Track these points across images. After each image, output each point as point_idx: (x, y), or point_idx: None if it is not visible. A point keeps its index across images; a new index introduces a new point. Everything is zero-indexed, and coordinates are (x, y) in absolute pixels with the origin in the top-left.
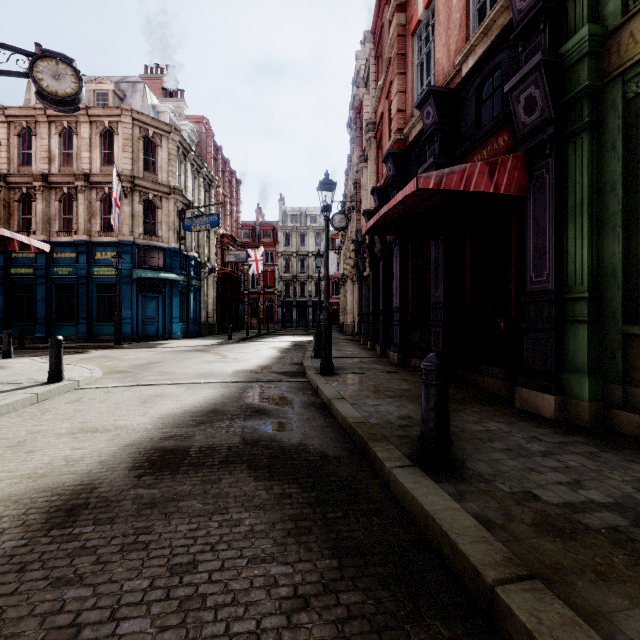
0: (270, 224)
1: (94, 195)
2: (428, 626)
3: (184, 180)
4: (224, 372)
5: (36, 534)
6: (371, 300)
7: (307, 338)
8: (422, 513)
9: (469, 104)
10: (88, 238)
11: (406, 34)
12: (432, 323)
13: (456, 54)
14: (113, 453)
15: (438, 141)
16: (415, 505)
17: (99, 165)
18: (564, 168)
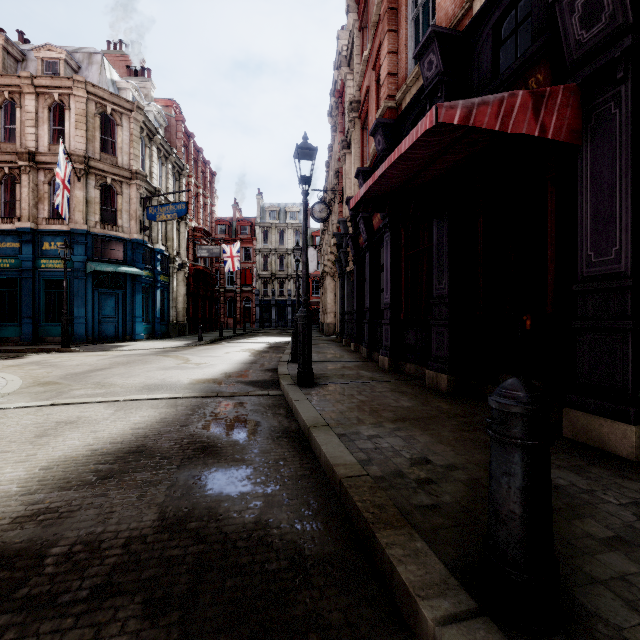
0: (247, 220)
1: (41, 177)
2: None
3: (149, 165)
4: (178, 383)
5: None
6: (355, 297)
7: (285, 339)
8: None
9: (483, 47)
10: (33, 226)
11: None
12: (434, 322)
13: None
14: None
15: (443, 96)
16: None
17: (47, 143)
18: None
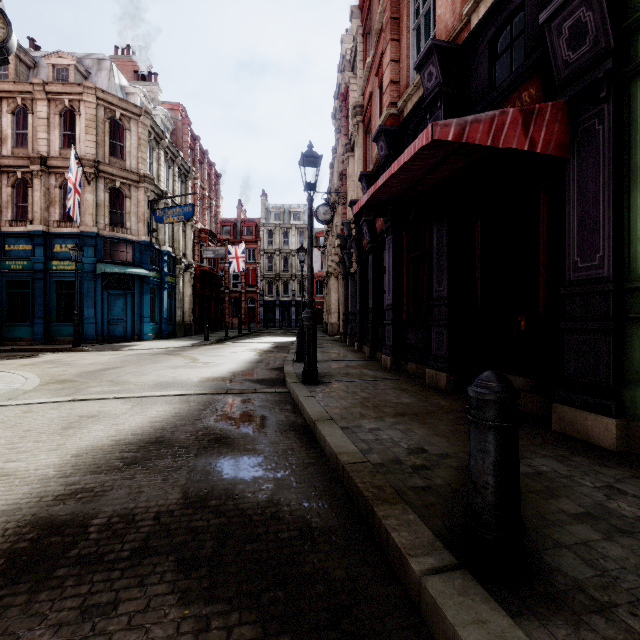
0: (252, 221)
1: (52, 181)
2: None
3: (156, 168)
4: (189, 380)
5: None
6: (358, 298)
7: (290, 339)
8: None
9: (480, 60)
10: (45, 228)
11: None
12: (434, 322)
13: (463, 4)
14: None
15: (442, 106)
16: None
17: (58, 148)
18: (625, 116)
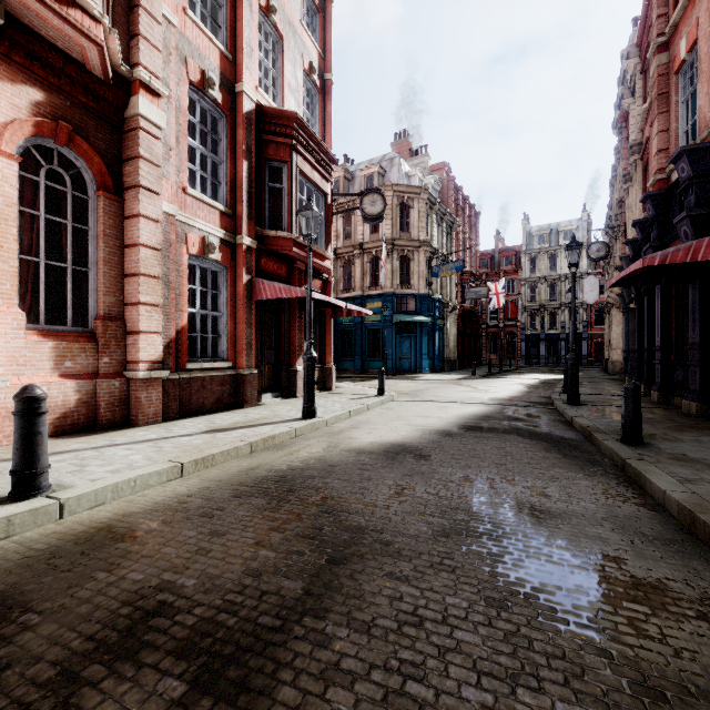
0: (511, 249)
1: (365, 259)
2: (595, 467)
3: (430, 231)
4: (482, 398)
5: (441, 436)
6: (636, 336)
7: (557, 376)
8: (609, 450)
9: None
10: (362, 293)
11: (669, 72)
12: (689, 363)
13: None
14: (446, 424)
15: (693, 194)
16: (607, 449)
17: (369, 234)
18: None
